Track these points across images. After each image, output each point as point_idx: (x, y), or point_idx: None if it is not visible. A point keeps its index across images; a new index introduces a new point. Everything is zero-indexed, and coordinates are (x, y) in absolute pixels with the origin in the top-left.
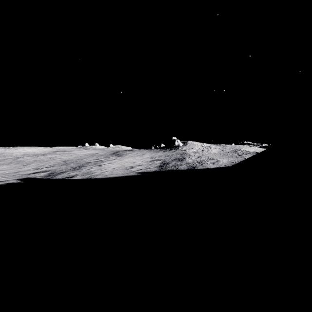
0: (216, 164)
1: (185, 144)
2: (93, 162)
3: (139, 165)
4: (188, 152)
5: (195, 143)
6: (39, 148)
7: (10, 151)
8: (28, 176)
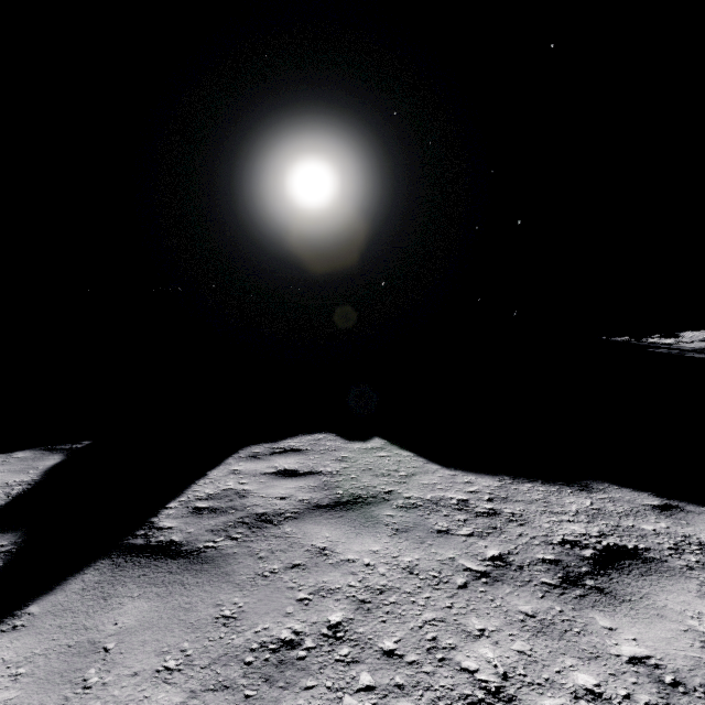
0: None
1: None
2: None
3: None
4: None
5: None
6: None
7: None
8: None
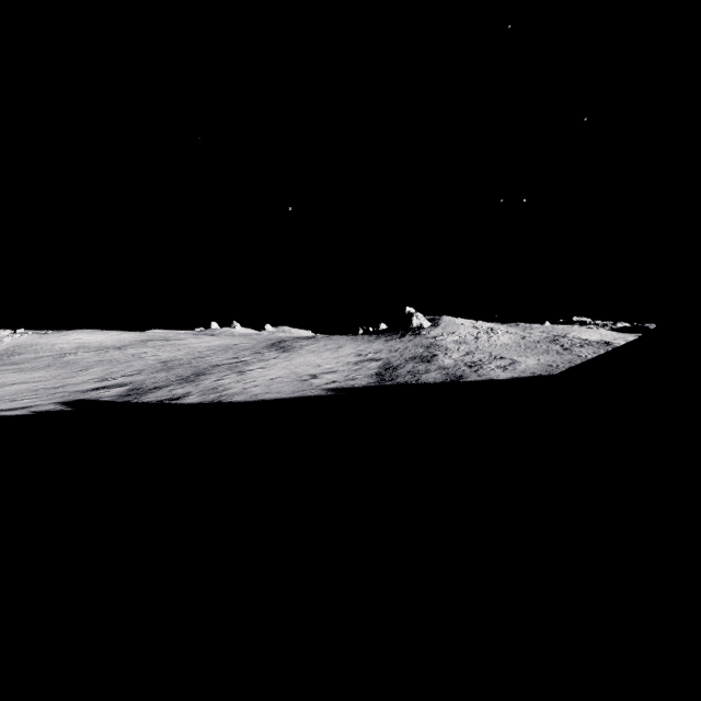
0: (510, 369)
1: (435, 324)
2: (228, 364)
3: (330, 373)
4: (444, 343)
5: (459, 321)
6: (110, 333)
7: (50, 340)
8: (82, 396)
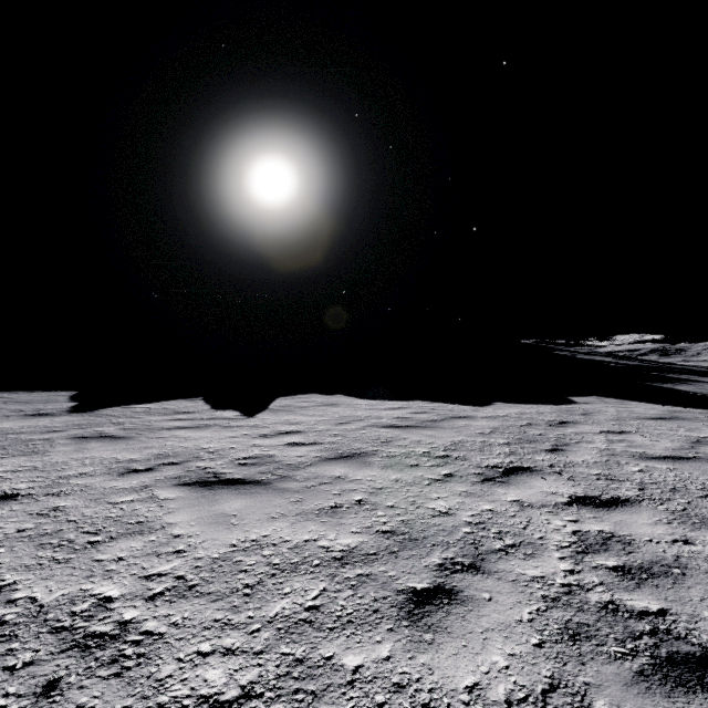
0: None
1: None
2: None
3: None
4: None
5: None
6: None
7: None
8: None
